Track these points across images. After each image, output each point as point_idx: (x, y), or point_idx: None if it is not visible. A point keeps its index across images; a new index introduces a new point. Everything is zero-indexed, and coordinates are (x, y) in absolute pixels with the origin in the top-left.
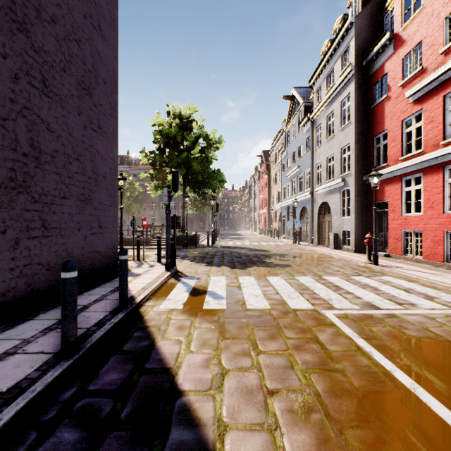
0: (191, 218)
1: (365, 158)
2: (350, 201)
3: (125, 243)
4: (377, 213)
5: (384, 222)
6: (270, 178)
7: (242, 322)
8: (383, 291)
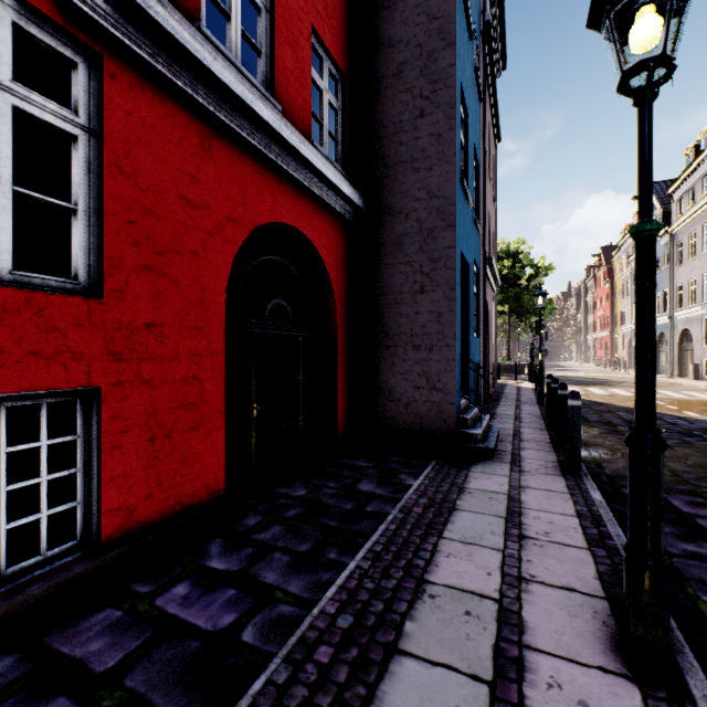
0: None
1: None
2: None
3: None
4: None
5: None
6: (613, 288)
7: (595, 395)
8: (691, 395)
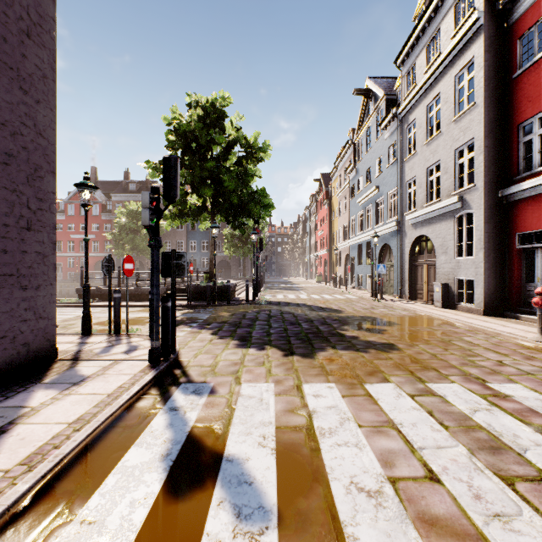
0: (228, 261)
1: (501, 161)
2: (474, 231)
3: (124, 297)
4: (523, 250)
5: (540, 265)
6: (331, 209)
7: None
8: None
